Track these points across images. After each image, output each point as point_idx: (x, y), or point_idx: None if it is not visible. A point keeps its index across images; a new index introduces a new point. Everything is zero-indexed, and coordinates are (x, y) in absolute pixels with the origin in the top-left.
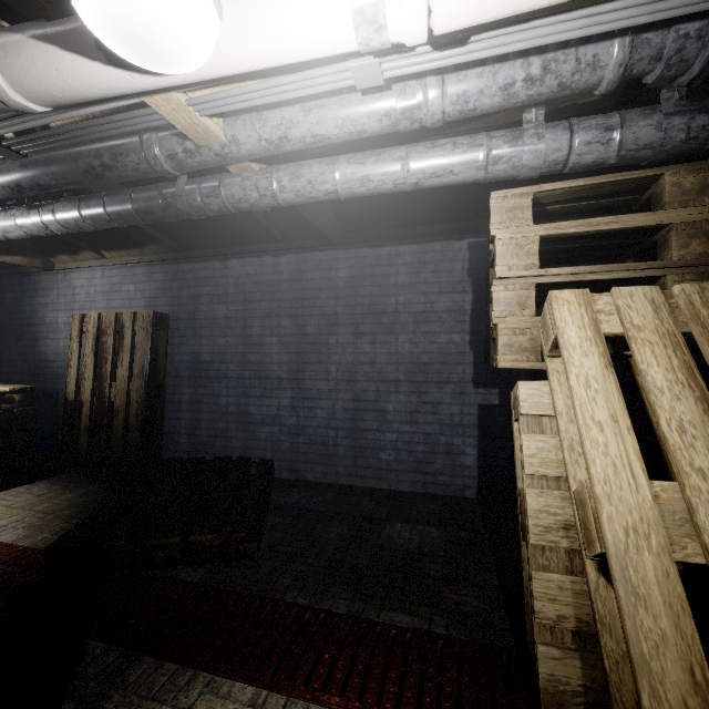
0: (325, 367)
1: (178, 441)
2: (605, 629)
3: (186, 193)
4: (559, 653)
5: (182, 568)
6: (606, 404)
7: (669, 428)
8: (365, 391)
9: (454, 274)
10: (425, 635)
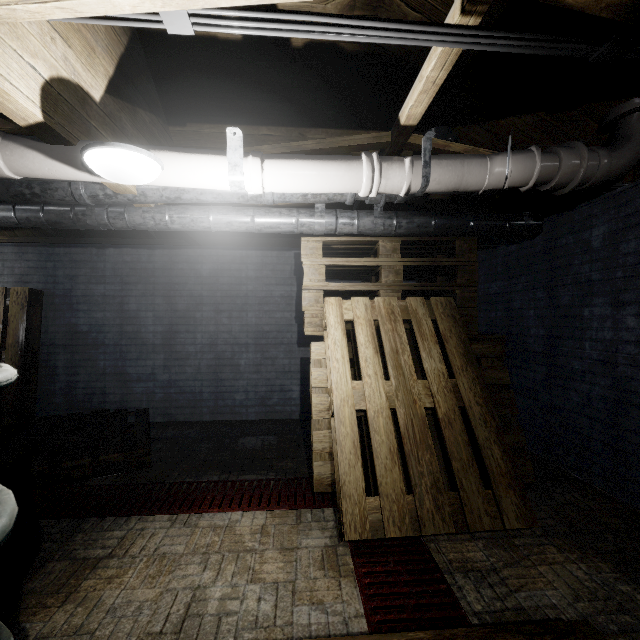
0: (192, 335)
1: (53, 401)
2: (335, 442)
3: (95, 214)
4: (323, 463)
5: (94, 480)
6: (341, 352)
7: (362, 360)
8: (224, 352)
9: (286, 272)
10: (264, 480)
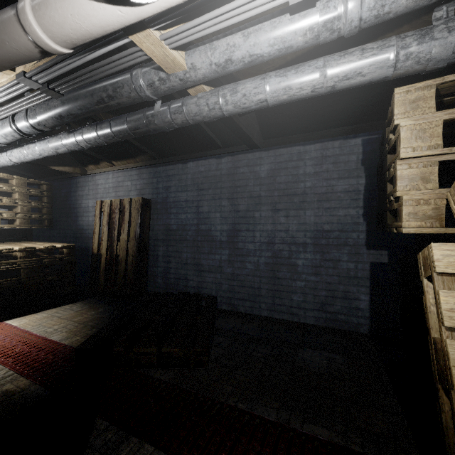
0: (252, 233)
1: (157, 281)
2: None
3: (160, 112)
4: None
5: (158, 370)
6: None
7: None
8: (280, 251)
9: (350, 163)
10: (344, 450)
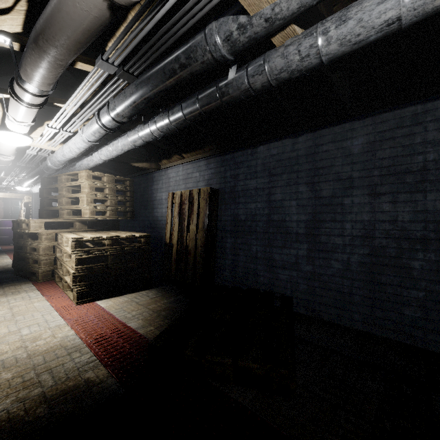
0: (339, 224)
1: (224, 273)
2: None
3: (236, 79)
4: None
5: (233, 386)
6: None
7: None
8: (383, 247)
9: None
10: None
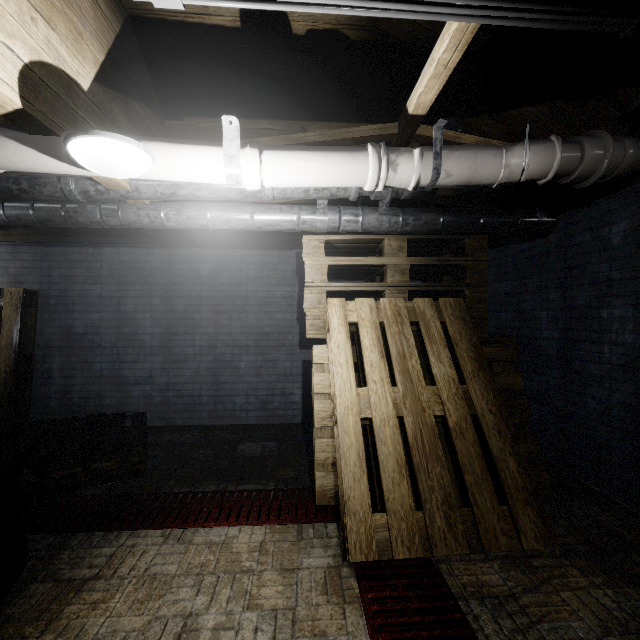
0: (191, 337)
1: (49, 405)
2: (339, 453)
3: (88, 211)
4: (325, 474)
5: (86, 489)
6: (345, 356)
7: (367, 365)
8: (223, 354)
9: (287, 272)
10: (264, 491)
